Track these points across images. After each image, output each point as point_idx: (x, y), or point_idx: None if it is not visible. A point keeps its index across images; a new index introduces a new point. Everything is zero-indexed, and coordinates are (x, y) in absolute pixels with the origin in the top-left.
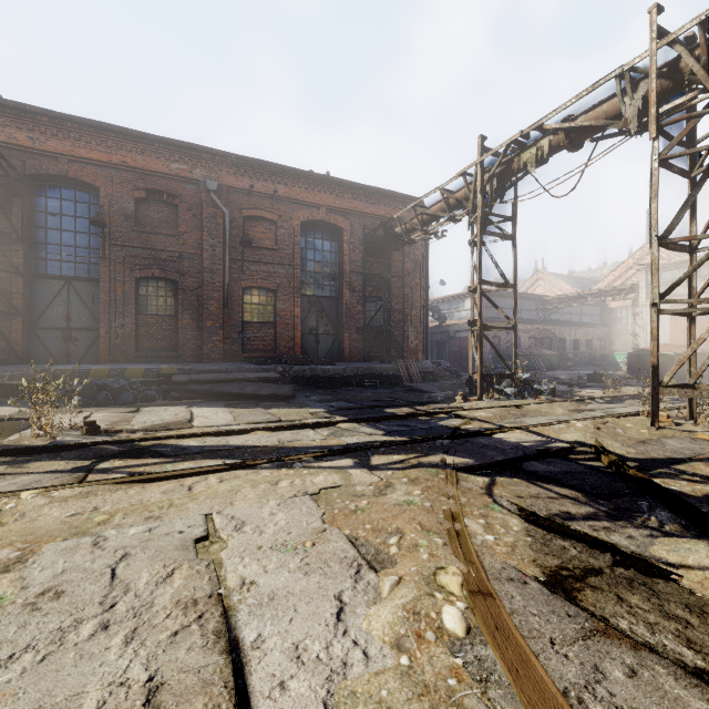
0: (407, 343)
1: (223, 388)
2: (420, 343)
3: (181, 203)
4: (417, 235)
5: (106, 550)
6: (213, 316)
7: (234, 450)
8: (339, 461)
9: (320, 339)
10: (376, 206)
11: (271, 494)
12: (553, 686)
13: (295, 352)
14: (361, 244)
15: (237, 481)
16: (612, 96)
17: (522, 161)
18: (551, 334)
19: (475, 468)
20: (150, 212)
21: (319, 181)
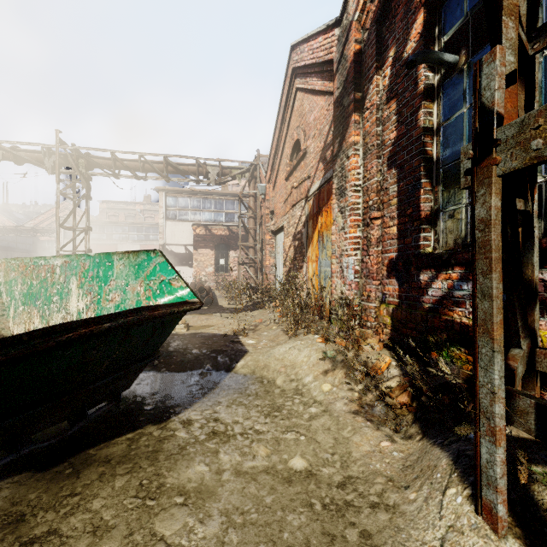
0: None
1: None
2: None
3: None
4: None
5: None
6: None
7: None
8: None
9: None
10: None
11: None
12: None
13: None
14: None
15: None
16: (40, 152)
17: None
18: None
19: None
20: None
21: None
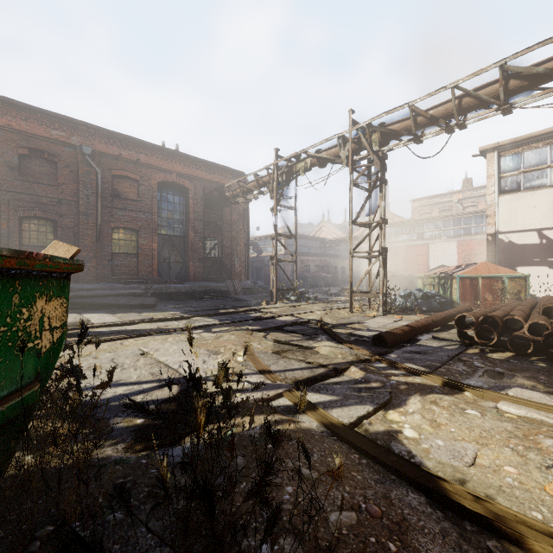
0: (234, 269)
1: (102, 301)
2: (243, 269)
3: (60, 161)
4: (240, 199)
5: (102, 358)
6: (87, 248)
7: (132, 331)
8: (196, 331)
9: (172, 266)
10: (212, 175)
11: (166, 342)
12: (264, 364)
13: (153, 275)
14: (202, 200)
15: (145, 340)
16: (336, 146)
17: (297, 168)
18: (328, 263)
19: (262, 330)
20: (32, 165)
21: (171, 154)
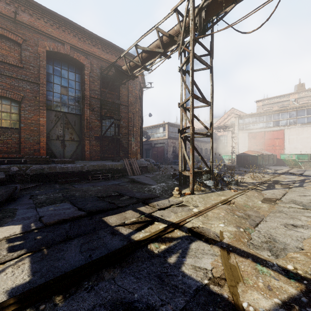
0: (130, 148)
1: None
2: (138, 148)
3: None
4: (137, 70)
5: None
6: None
7: None
8: None
9: (66, 144)
10: (109, 55)
11: None
12: None
13: (40, 154)
14: (99, 79)
15: None
16: None
17: None
18: (197, 146)
19: None
20: None
21: (63, 22)
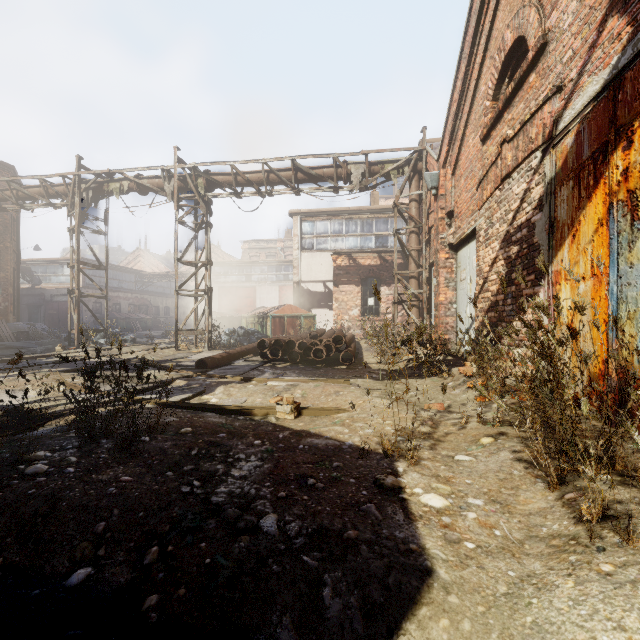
0: None
1: None
2: (11, 306)
3: None
4: (11, 206)
5: None
6: None
7: None
8: None
9: None
10: None
11: None
12: None
13: None
14: None
15: None
16: (160, 177)
17: (110, 188)
18: (148, 302)
19: (71, 370)
20: None
21: None
